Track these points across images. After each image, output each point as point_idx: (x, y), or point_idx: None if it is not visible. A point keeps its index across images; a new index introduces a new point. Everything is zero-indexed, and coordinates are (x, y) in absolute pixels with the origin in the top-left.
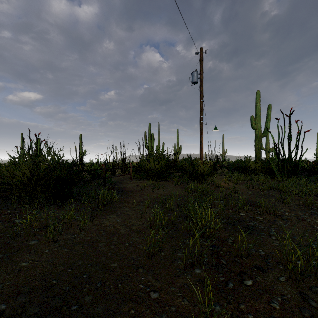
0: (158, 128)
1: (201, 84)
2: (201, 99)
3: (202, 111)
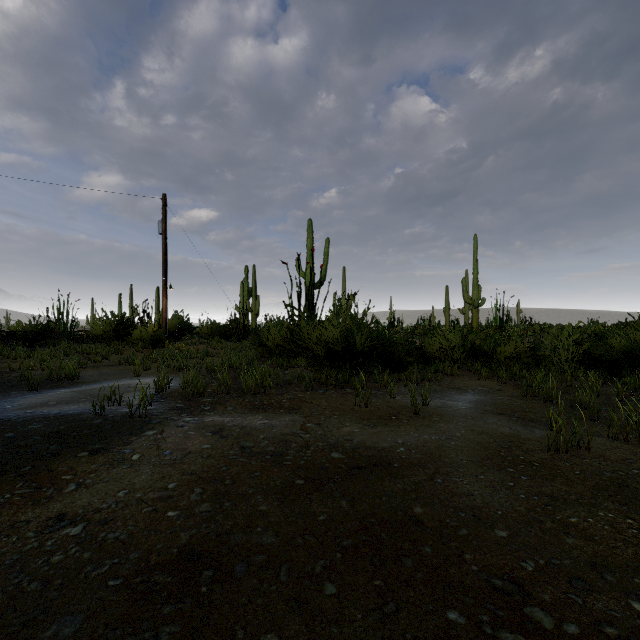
0: (253, 275)
1: (163, 236)
2: (163, 253)
3: (164, 267)
